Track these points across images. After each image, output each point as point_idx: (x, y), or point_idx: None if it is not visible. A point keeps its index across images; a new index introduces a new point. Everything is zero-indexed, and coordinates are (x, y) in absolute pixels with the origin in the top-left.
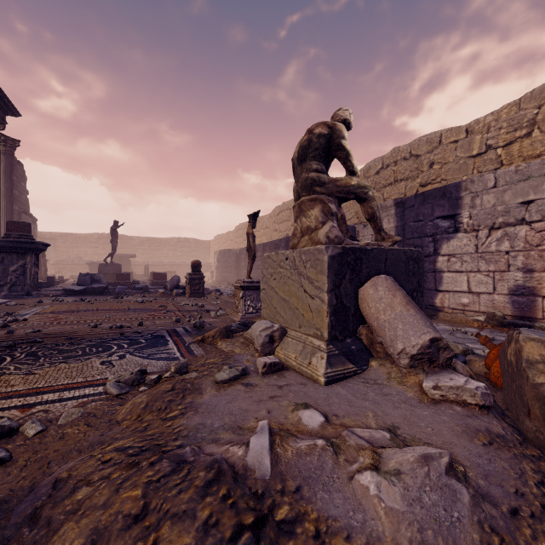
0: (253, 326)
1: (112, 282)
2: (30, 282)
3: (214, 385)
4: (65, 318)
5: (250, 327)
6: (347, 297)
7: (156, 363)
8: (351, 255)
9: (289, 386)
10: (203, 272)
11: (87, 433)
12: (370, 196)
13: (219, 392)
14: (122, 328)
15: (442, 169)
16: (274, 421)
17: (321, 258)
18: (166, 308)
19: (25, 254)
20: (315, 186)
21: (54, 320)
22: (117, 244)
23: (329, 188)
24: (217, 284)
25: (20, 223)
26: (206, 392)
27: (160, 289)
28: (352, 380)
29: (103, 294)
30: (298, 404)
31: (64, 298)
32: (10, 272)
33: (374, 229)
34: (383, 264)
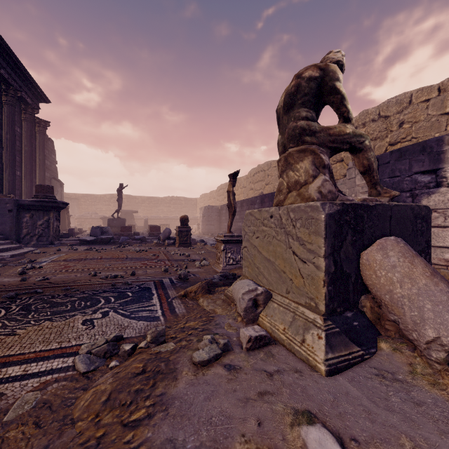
0: (234, 286)
1: (118, 233)
2: (52, 233)
3: (191, 364)
4: (73, 266)
5: (231, 279)
6: (346, 263)
7: (136, 324)
8: (351, 213)
9: (281, 374)
10: (191, 224)
11: (31, 439)
12: (366, 145)
13: (196, 378)
14: (116, 277)
15: (412, 128)
16: (268, 446)
17: (316, 216)
18: (158, 257)
19: (49, 211)
20: (304, 135)
21: (63, 268)
22: (125, 202)
23: (321, 137)
24: (202, 235)
25: (46, 186)
26: (181, 377)
27: (155, 239)
28: (361, 369)
29: (109, 243)
30: (297, 411)
31: (78, 247)
32: (38, 226)
33: (368, 183)
34: (388, 223)
